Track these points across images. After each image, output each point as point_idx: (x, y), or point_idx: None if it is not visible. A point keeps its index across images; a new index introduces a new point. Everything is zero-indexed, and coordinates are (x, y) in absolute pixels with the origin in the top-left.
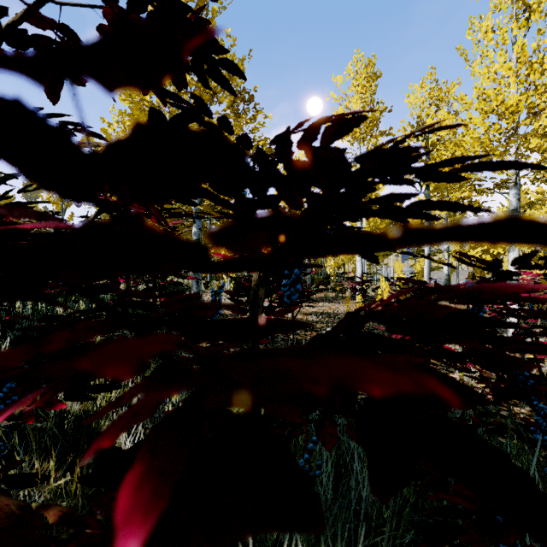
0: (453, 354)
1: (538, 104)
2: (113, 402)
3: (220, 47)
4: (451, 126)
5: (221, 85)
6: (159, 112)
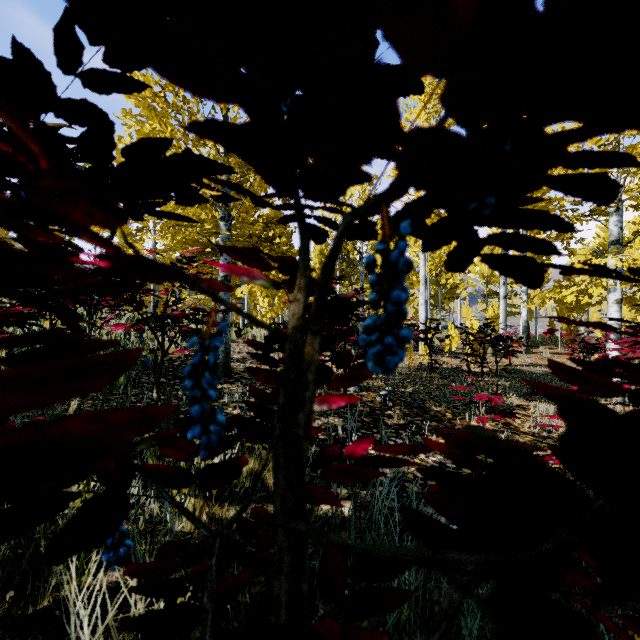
0: None
1: None
2: None
3: None
4: None
5: None
6: None
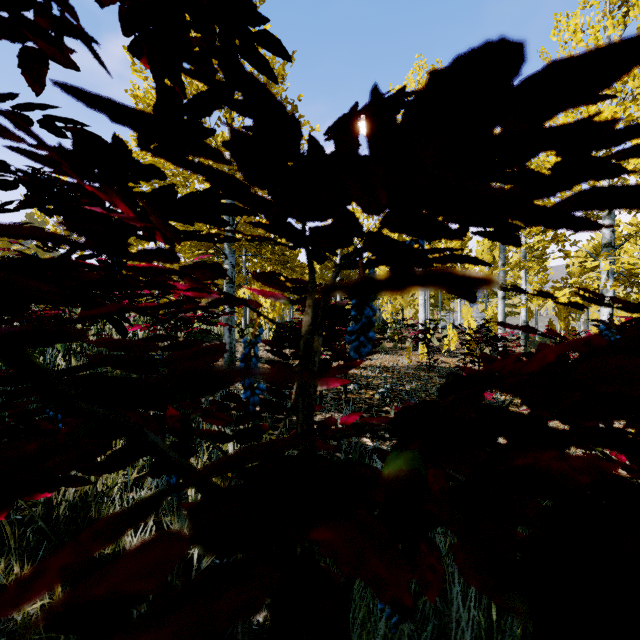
0: (625, 440)
1: (636, 118)
2: (15, 588)
3: (257, 14)
4: (594, 99)
5: (258, 69)
6: (170, 89)
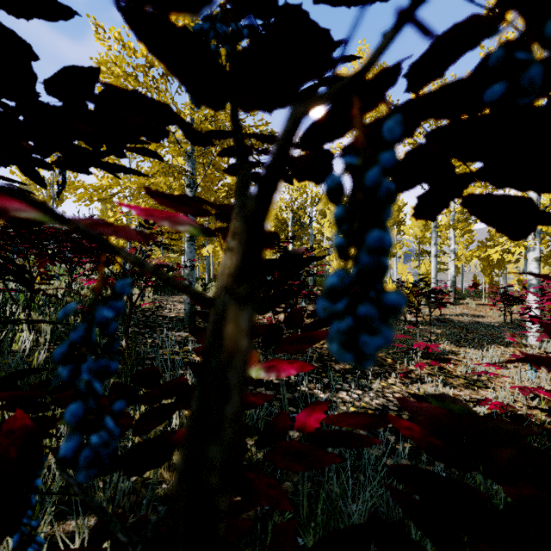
0: None
1: None
2: None
3: None
4: None
5: None
6: None
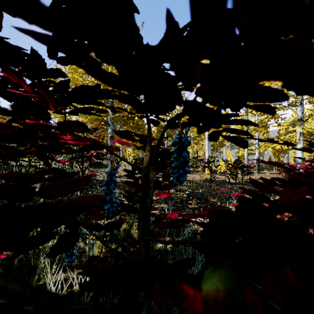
0: None
1: None
2: None
3: None
4: None
5: None
6: None
